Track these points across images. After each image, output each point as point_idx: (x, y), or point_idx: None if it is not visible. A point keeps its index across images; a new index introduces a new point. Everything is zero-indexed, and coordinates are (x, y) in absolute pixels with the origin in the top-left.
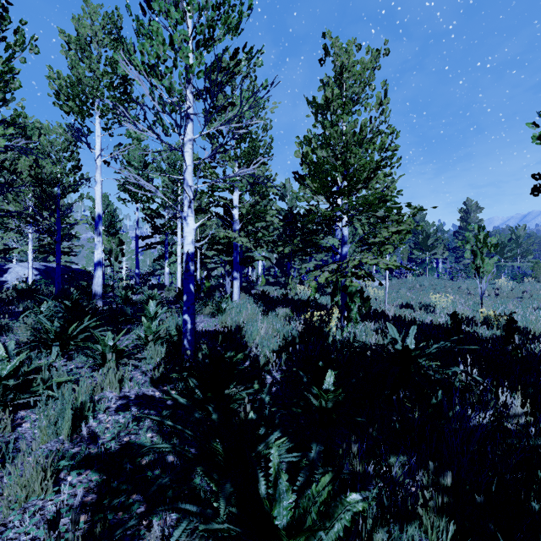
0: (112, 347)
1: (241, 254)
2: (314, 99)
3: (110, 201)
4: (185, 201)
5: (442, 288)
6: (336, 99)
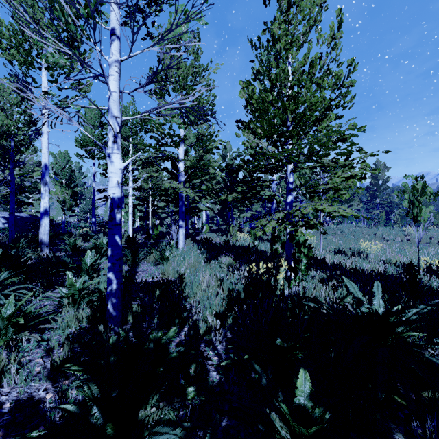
0: (11, 317)
1: (187, 205)
2: (258, 39)
3: (70, 157)
4: (109, 135)
5: (360, 234)
6: (283, 35)
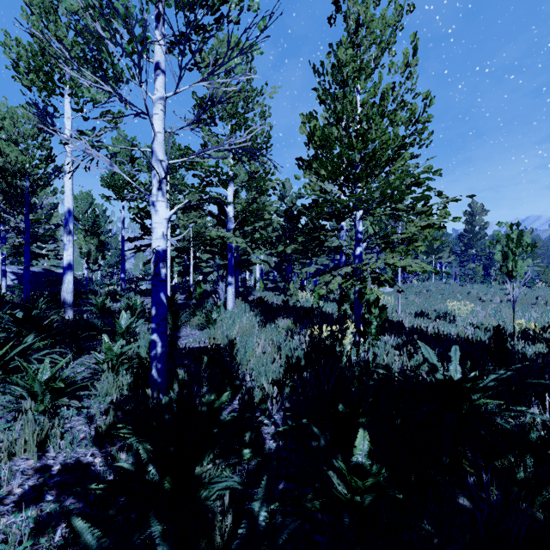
0: (48, 382)
1: (237, 257)
2: (322, 64)
3: (94, 199)
4: (153, 181)
5: (450, 294)
6: (350, 61)
